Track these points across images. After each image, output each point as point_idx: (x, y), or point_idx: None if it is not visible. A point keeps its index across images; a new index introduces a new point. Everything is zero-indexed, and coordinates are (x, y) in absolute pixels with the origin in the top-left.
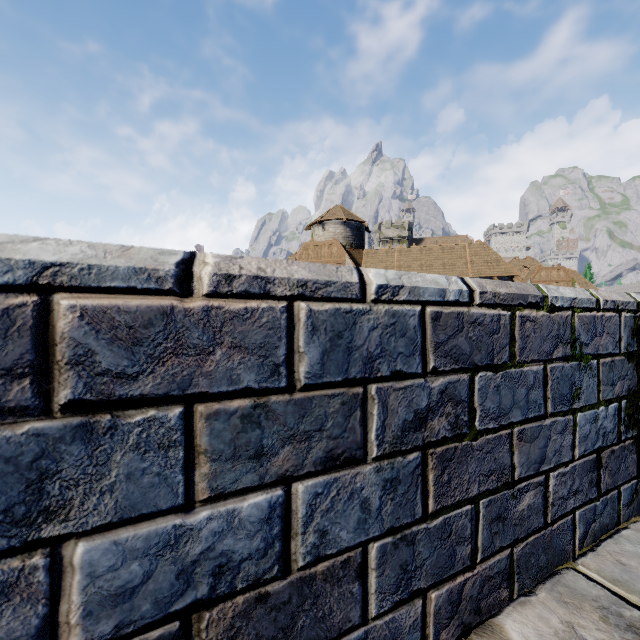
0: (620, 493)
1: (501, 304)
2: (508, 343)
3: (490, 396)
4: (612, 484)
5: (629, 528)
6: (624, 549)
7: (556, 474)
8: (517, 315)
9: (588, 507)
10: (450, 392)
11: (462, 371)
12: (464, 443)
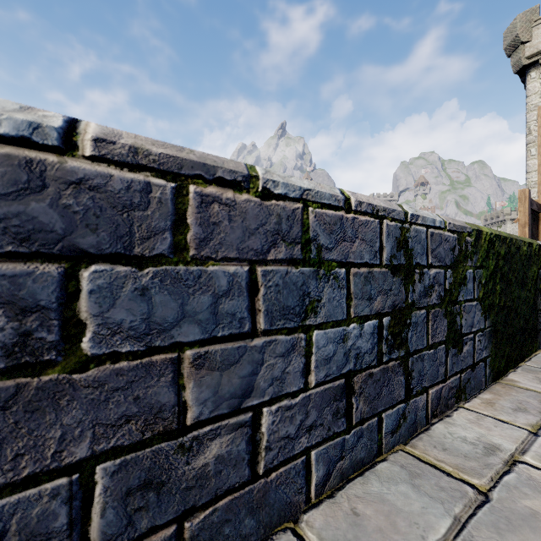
0: (382, 420)
1: (153, 168)
2: (170, 228)
3: (124, 303)
4: (370, 412)
5: (389, 459)
6: (370, 490)
7: (275, 409)
8: (192, 190)
9: (332, 443)
10: (1, 291)
11: (41, 258)
12: (48, 378)
